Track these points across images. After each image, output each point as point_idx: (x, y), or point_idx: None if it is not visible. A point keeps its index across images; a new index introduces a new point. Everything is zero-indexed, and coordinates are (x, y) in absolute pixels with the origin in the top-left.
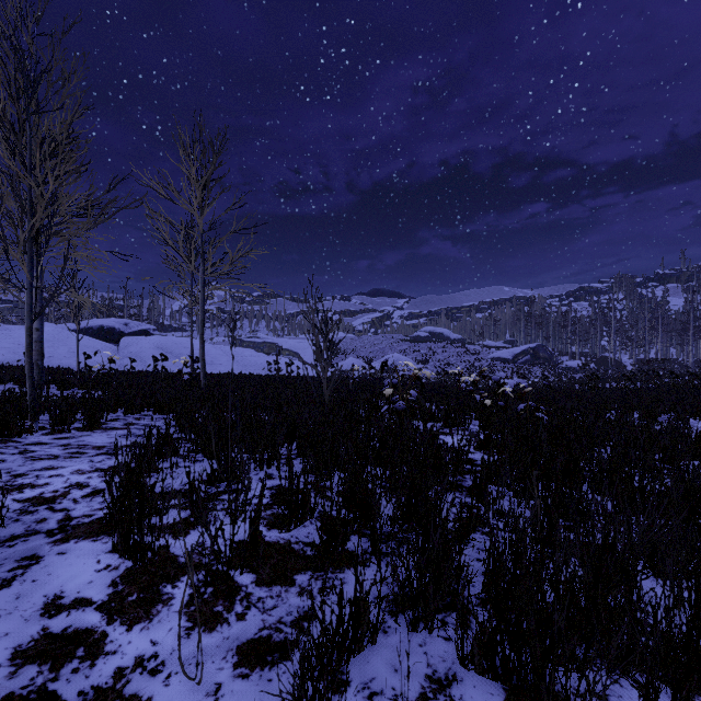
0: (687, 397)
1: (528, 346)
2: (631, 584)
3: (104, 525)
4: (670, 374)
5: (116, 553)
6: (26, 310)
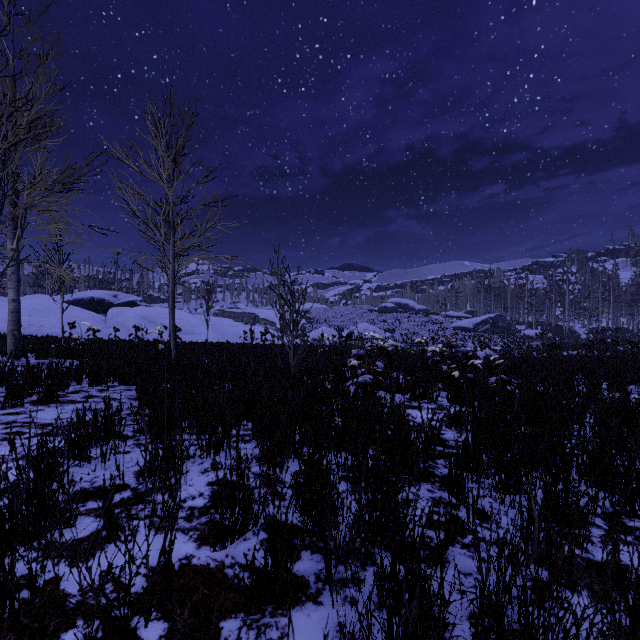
0: None
1: (488, 316)
2: None
3: None
4: (630, 343)
5: None
6: None
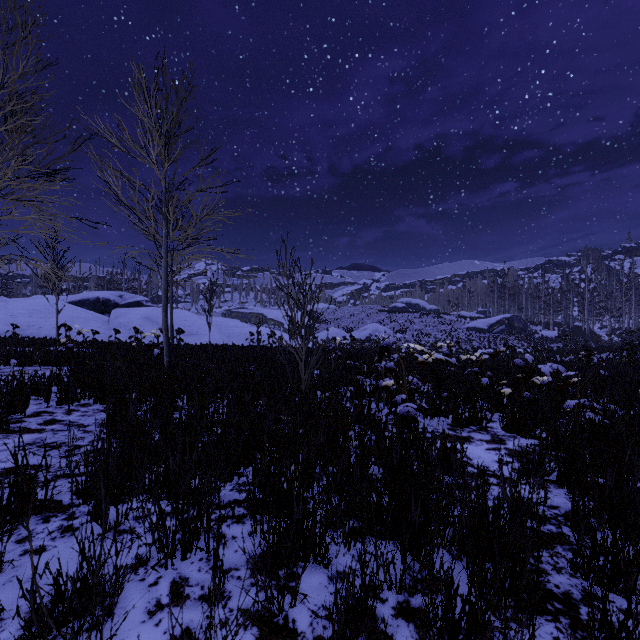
0: None
1: (503, 316)
2: None
3: None
4: None
5: None
6: None
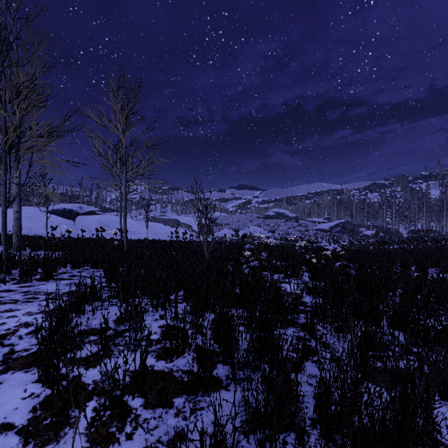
0: (446, 256)
1: (339, 221)
2: (435, 422)
3: (36, 358)
4: (434, 240)
5: (40, 383)
6: (2, 199)
